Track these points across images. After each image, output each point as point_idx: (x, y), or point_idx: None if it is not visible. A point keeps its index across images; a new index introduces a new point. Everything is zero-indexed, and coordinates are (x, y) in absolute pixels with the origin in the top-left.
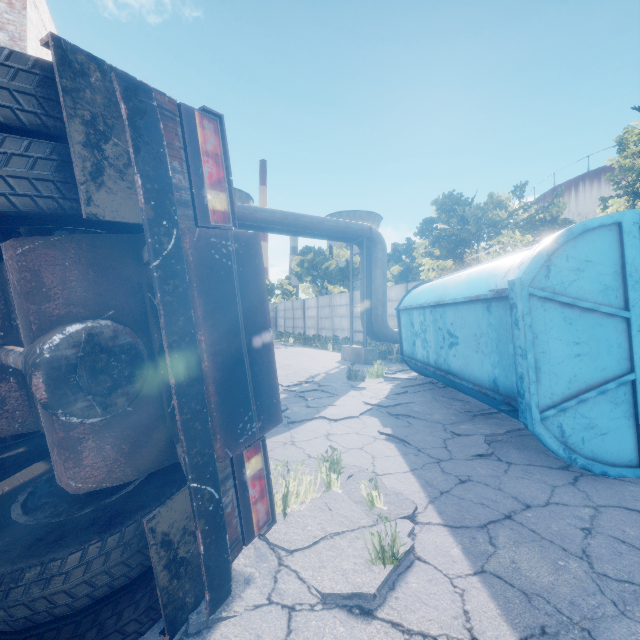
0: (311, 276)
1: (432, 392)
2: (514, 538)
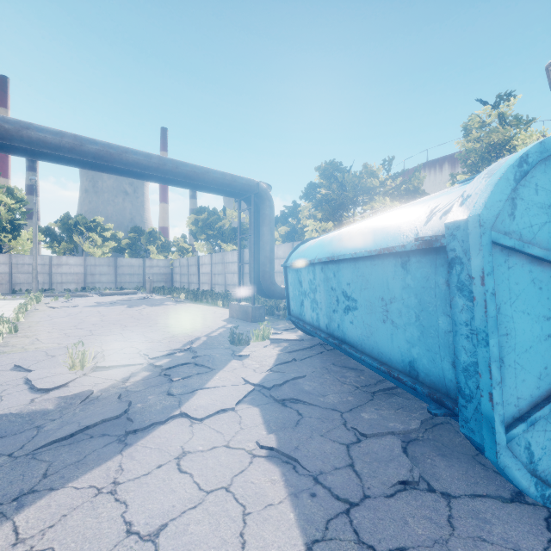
0: (205, 234)
1: (322, 358)
2: None
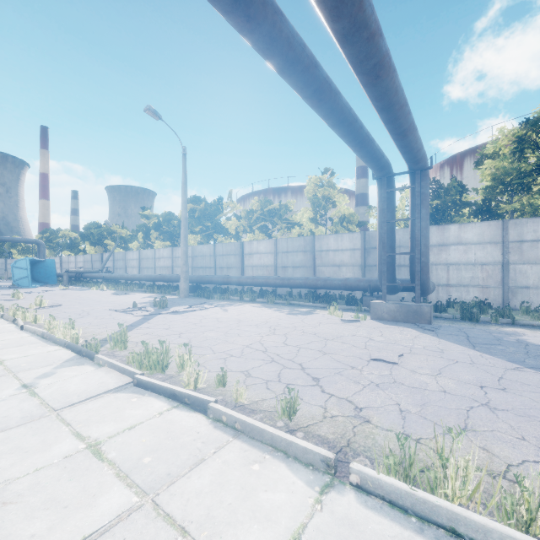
0: (48, 246)
1: None
2: None
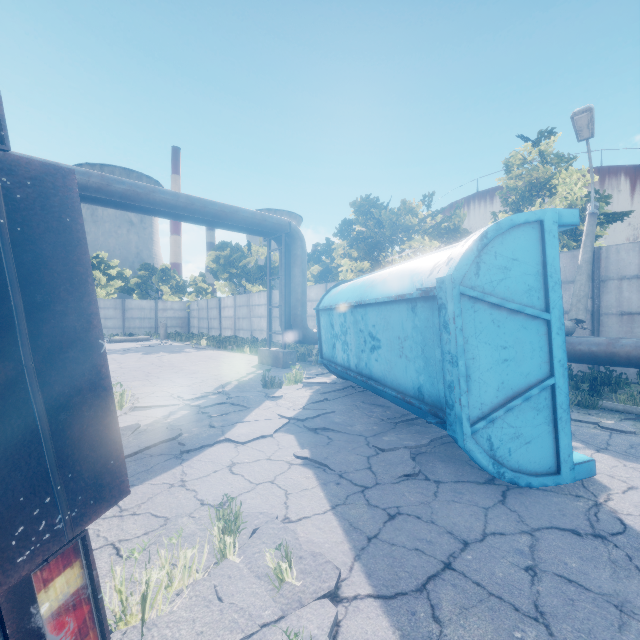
0: (228, 273)
1: (352, 398)
2: (459, 602)
